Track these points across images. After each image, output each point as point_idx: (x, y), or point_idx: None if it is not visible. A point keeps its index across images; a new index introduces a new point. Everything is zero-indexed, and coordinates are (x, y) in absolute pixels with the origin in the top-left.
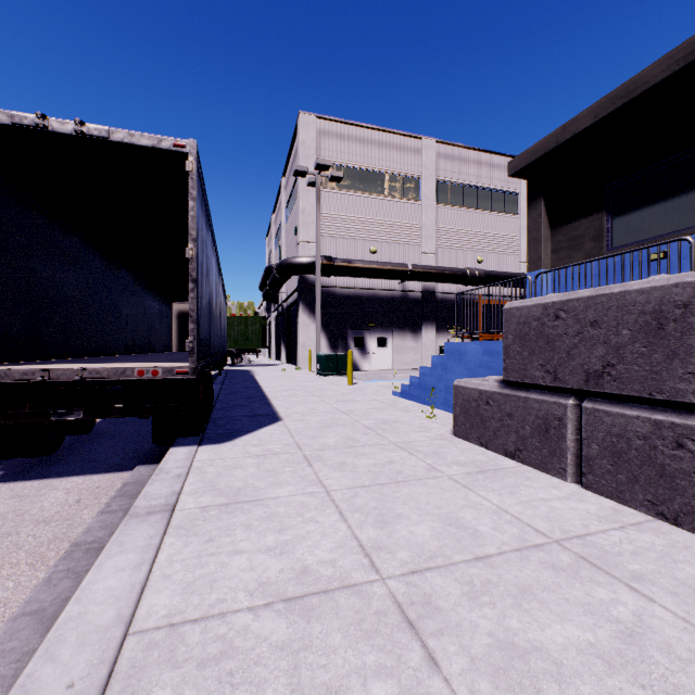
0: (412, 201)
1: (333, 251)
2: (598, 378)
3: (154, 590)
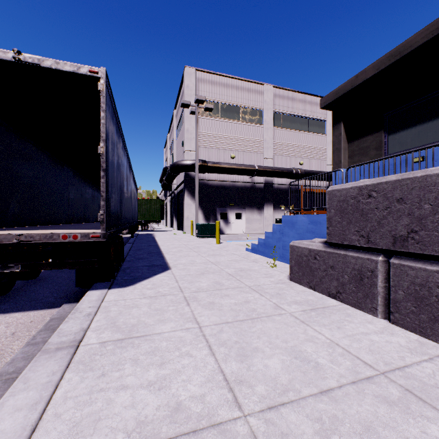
0: (257, 125)
1: (207, 157)
2: (404, 241)
3: (43, 431)
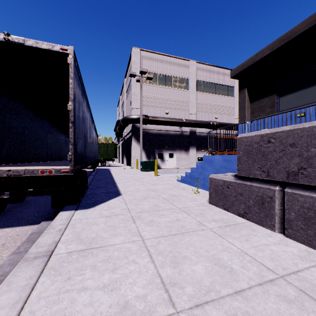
0: (185, 89)
1: (148, 112)
2: (295, 175)
3: None
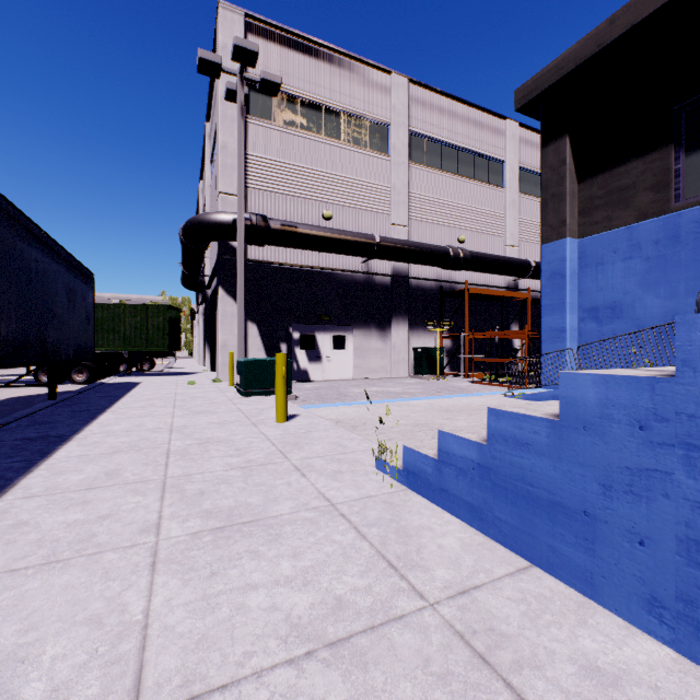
0: (378, 154)
1: (271, 211)
2: None
3: None
